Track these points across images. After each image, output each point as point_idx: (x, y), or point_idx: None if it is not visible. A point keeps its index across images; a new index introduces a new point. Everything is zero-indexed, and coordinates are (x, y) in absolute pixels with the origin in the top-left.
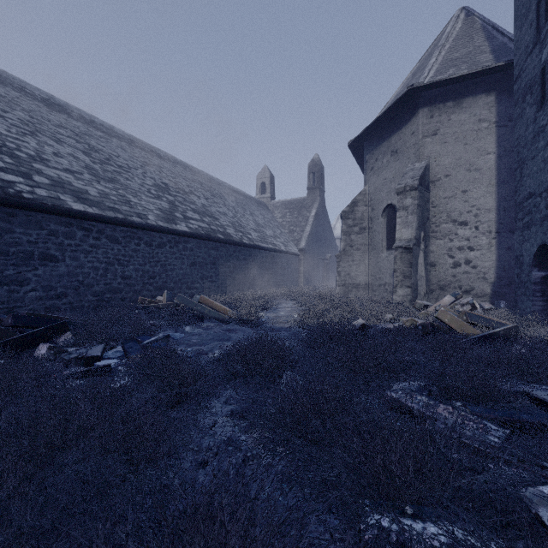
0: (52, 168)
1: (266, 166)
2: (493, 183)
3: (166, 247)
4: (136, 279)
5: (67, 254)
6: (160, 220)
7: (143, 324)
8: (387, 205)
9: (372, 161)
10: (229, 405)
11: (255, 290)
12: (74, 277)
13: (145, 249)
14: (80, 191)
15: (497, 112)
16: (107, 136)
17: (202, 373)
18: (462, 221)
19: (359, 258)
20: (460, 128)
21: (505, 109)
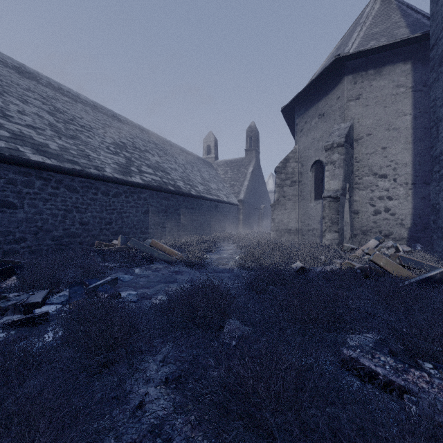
0: (15, 123)
1: (211, 132)
2: (410, 141)
3: (122, 196)
4: (94, 225)
5: (25, 202)
6: (116, 173)
7: (94, 267)
8: (315, 162)
9: (302, 124)
10: (166, 365)
11: (201, 235)
12: (33, 223)
13: (103, 198)
14: (40, 144)
15: (413, 78)
16: (73, 101)
17: (139, 325)
18: (382, 174)
19: (290, 207)
20: (380, 92)
21: (420, 75)
